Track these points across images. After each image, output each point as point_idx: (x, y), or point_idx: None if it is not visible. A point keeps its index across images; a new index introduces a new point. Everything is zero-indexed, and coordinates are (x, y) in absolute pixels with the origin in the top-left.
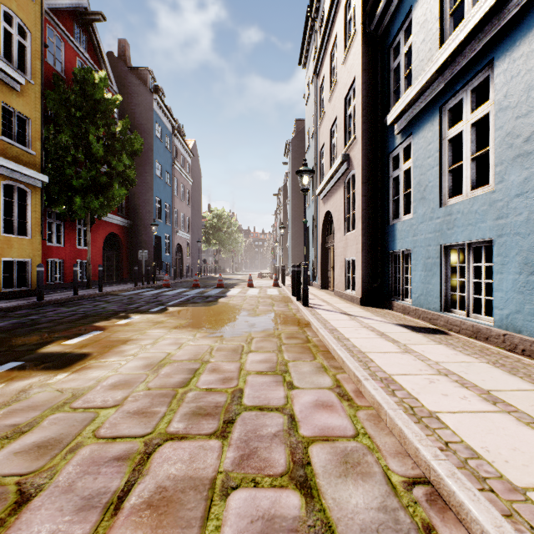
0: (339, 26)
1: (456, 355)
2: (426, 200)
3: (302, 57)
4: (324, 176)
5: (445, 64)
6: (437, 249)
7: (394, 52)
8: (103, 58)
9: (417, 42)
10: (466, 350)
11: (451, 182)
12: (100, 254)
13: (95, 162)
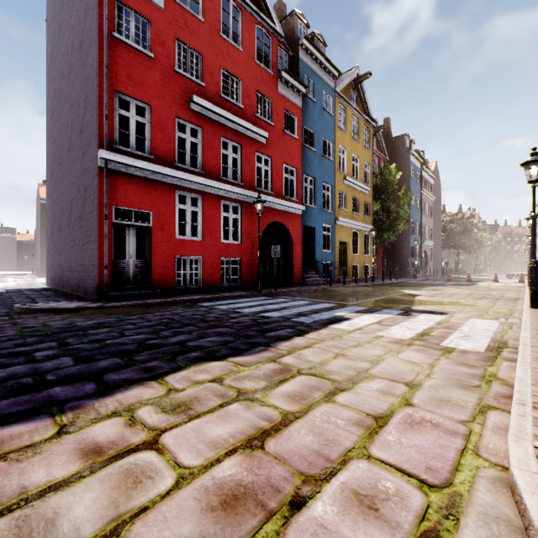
0: None
1: None
2: None
3: None
4: None
5: None
6: None
7: None
8: (382, 145)
9: None
10: None
11: None
12: (380, 260)
13: (389, 213)
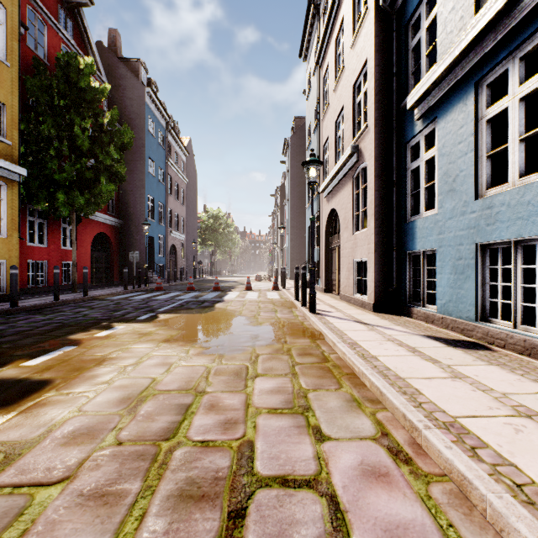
0: (346, 8)
1: (522, 382)
2: (457, 192)
3: (303, 48)
4: (329, 172)
5: (487, 29)
6: (472, 248)
7: (412, 29)
8: (91, 47)
9: (444, 12)
10: (529, 373)
11: (490, 170)
12: (88, 255)
13: (81, 155)
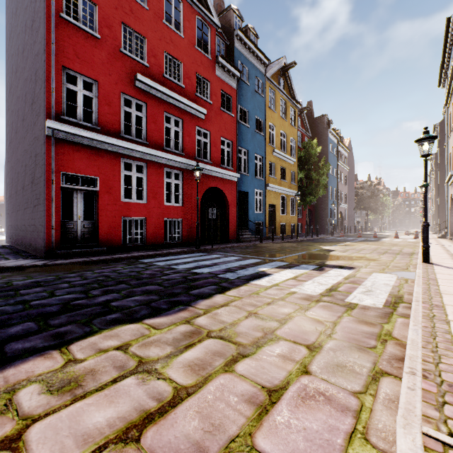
0: None
1: None
2: None
3: (440, 83)
4: None
5: None
6: None
7: None
8: (306, 123)
9: None
10: None
11: None
12: (304, 220)
13: (311, 180)
